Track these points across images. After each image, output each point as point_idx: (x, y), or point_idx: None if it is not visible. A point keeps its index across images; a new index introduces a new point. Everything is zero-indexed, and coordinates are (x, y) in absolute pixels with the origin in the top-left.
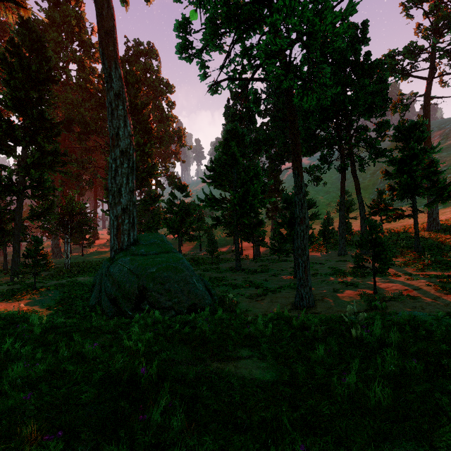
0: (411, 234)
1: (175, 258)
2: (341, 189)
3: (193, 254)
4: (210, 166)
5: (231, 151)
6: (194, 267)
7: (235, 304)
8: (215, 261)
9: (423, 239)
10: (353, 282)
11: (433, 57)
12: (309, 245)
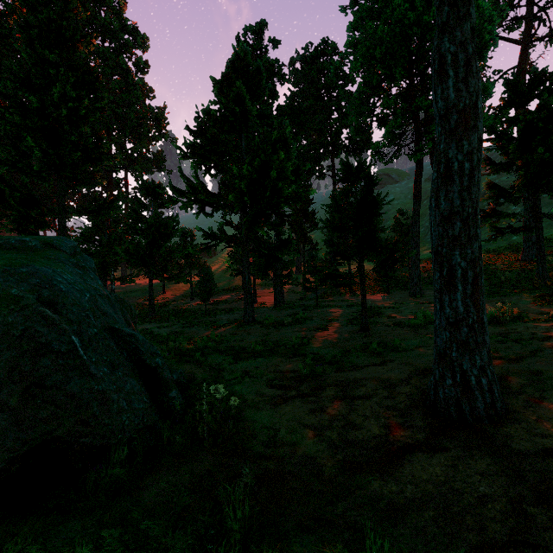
0: (502, 265)
1: (4, 260)
2: (415, 190)
3: (179, 304)
4: (195, 126)
5: (235, 91)
6: (172, 322)
7: (236, 412)
8: (211, 313)
9: (528, 270)
10: (501, 335)
11: (531, 11)
12: (392, 264)
